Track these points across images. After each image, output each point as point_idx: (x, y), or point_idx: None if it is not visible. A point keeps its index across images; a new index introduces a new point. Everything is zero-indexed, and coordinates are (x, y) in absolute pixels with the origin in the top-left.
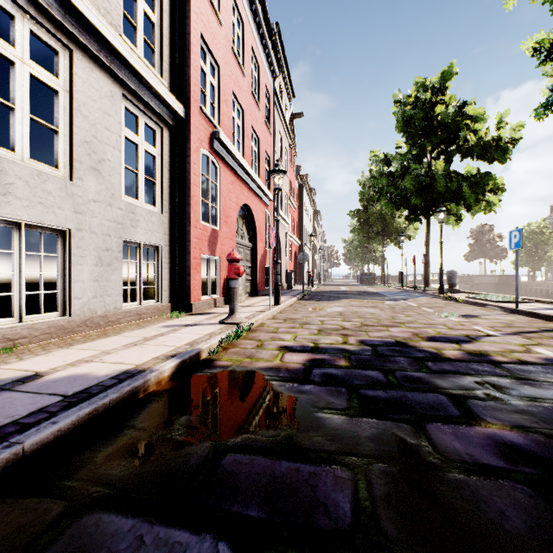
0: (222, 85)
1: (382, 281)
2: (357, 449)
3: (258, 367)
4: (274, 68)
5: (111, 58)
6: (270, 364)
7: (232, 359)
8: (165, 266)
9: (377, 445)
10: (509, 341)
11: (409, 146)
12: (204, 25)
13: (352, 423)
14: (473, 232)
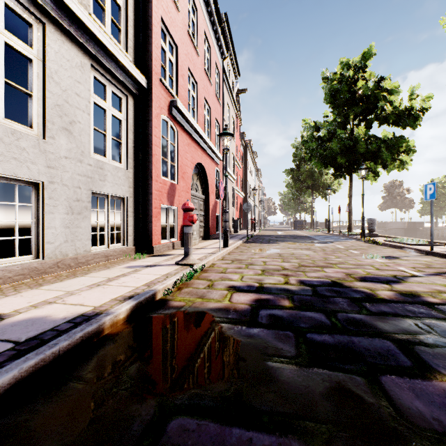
0: (179, 61)
1: (311, 226)
2: (313, 411)
3: (209, 308)
4: (223, 51)
5: (80, 32)
6: (220, 304)
7: (185, 300)
8: (130, 214)
9: (333, 405)
10: (434, 282)
11: (335, 115)
12: (164, 10)
13: (303, 375)
14: (385, 186)
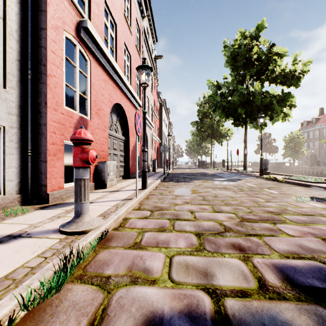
0: None
1: (211, 166)
2: None
3: None
4: (143, 9)
5: None
6: None
7: None
8: (10, 151)
9: None
10: None
11: (234, 76)
12: None
13: None
14: (259, 137)
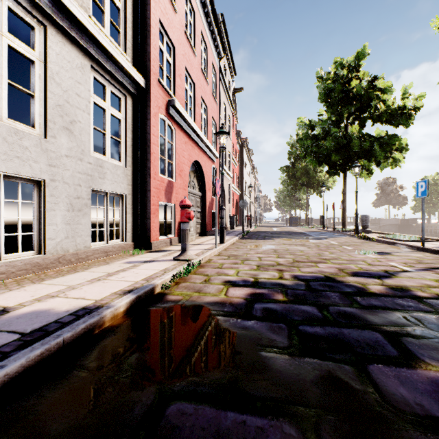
0: (177, 62)
1: (306, 223)
2: (303, 397)
3: (205, 302)
4: (219, 50)
5: (81, 35)
6: (216, 298)
7: (183, 294)
8: (128, 211)
9: (322, 391)
10: (424, 277)
11: (330, 113)
12: (161, 11)
13: (295, 364)
14: (379, 183)
